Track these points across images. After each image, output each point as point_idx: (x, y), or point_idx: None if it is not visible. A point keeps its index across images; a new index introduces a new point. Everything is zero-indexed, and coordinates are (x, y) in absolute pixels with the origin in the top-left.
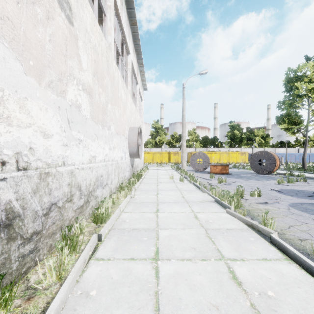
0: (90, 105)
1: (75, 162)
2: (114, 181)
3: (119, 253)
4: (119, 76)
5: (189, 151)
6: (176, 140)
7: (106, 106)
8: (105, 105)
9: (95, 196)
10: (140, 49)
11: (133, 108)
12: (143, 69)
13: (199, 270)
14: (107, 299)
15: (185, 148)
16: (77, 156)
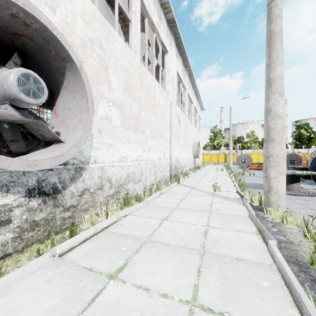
0: (182, 142)
1: (181, 159)
2: (187, 167)
3: (193, 178)
4: (189, 122)
5: (247, 152)
6: (234, 142)
7: (185, 139)
8: (185, 139)
9: (183, 170)
10: (199, 94)
11: (195, 131)
12: (201, 101)
13: (209, 180)
14: (192, 180)
15: (231, 152)
16: (181, 157)
